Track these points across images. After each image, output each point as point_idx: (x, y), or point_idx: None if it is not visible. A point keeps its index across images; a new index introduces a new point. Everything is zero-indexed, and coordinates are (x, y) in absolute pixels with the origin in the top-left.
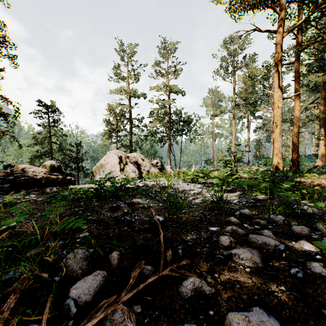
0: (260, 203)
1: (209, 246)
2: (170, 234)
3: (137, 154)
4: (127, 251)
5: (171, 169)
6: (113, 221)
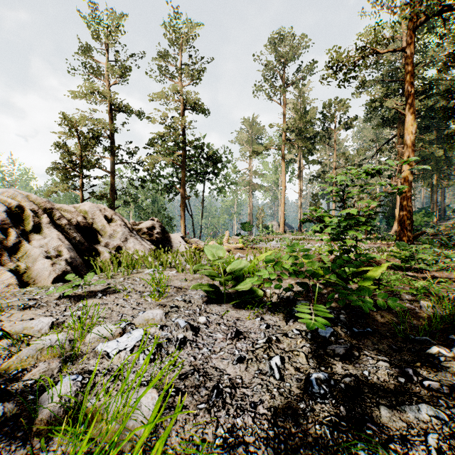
0: None
1: None
2: None
3: (94, 204)
4: None
5: (183, 241)
6: None
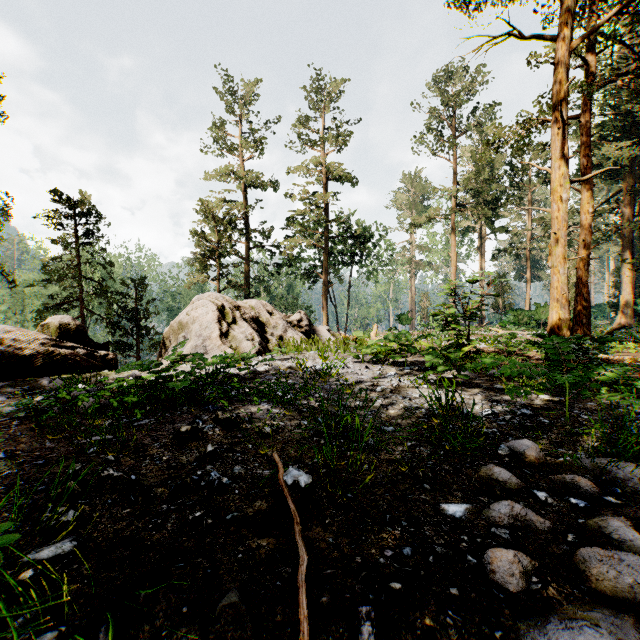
0: (545, 417)
1: (459, 594)
2: (330, 538)
3: (258, 301)
4: (176, 639)
5: (329, 334)
6: (168, 488)
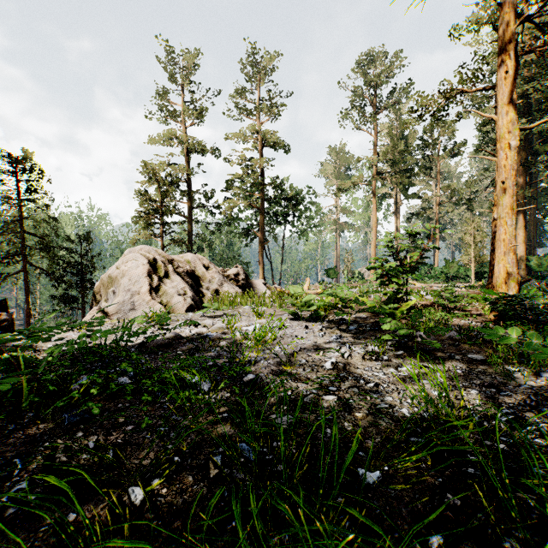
0: None
1: None
2: None
3: (194, 255)
4: None
5: (265, 287)
6: None
